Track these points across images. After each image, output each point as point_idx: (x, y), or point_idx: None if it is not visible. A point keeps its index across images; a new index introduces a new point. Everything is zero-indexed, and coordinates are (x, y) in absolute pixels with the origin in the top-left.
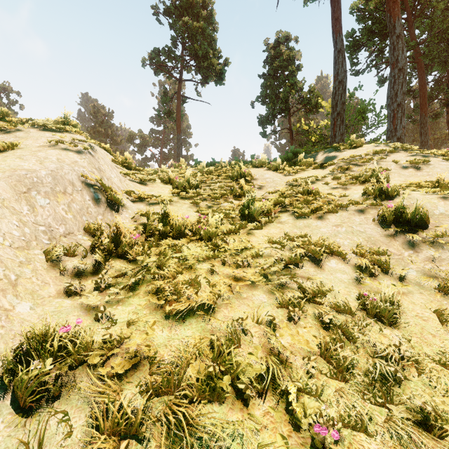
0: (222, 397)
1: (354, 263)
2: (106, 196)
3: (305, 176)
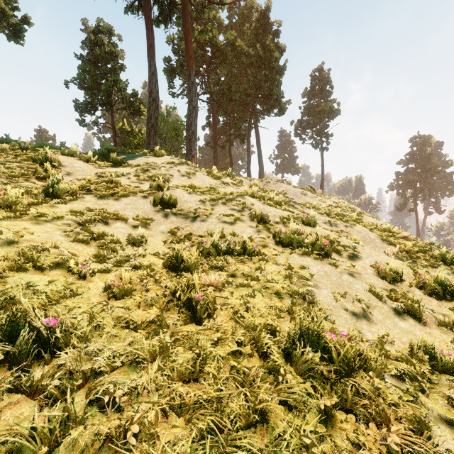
0: (27, 269)
1: (132, 224)
2: None
3: (114, 171)
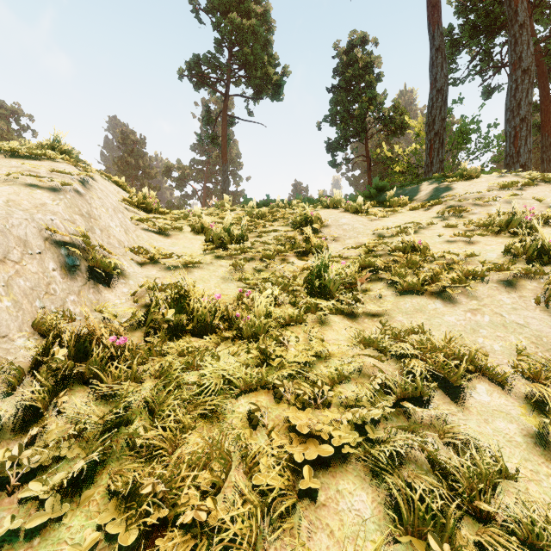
0: None
1: (523, 393)
2: (93, 258)
3: (400, 221)
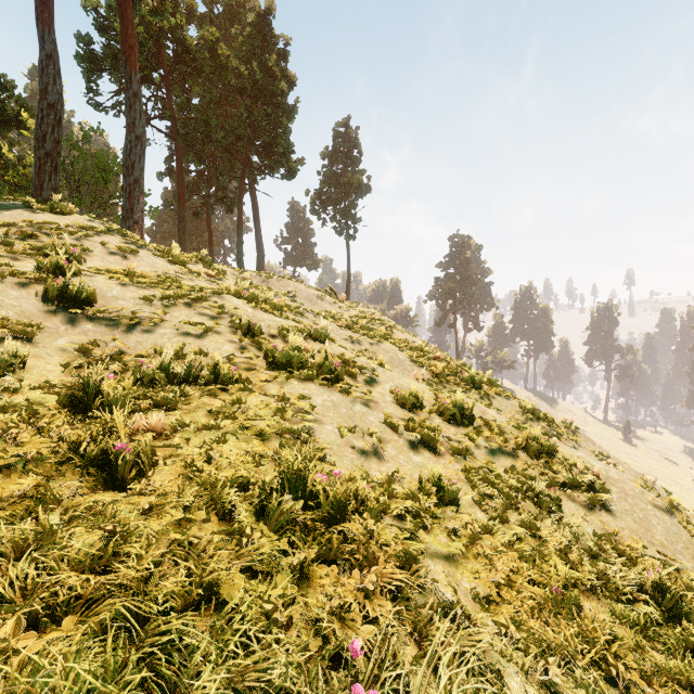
0: None
1: None
2: None
3: None
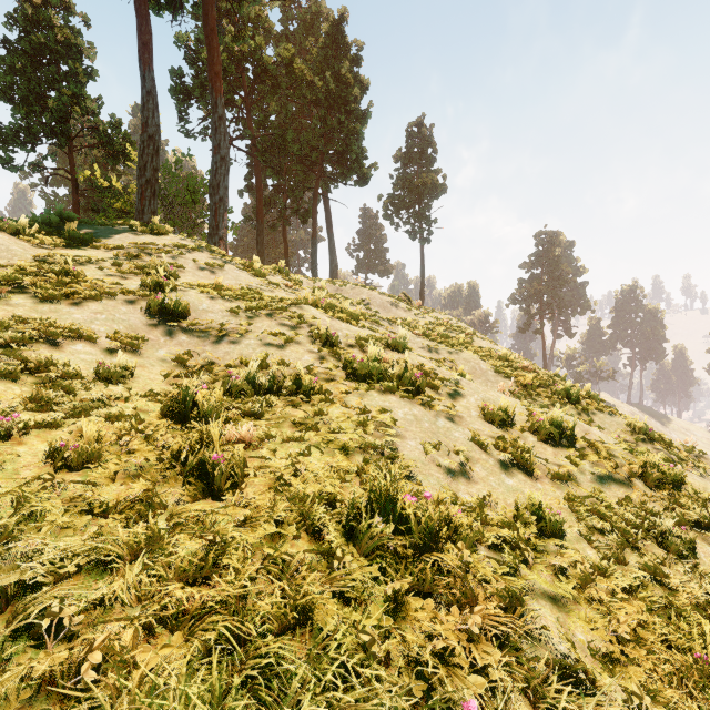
0: None
1: (107, 347)
2: None
3: (73, 254)
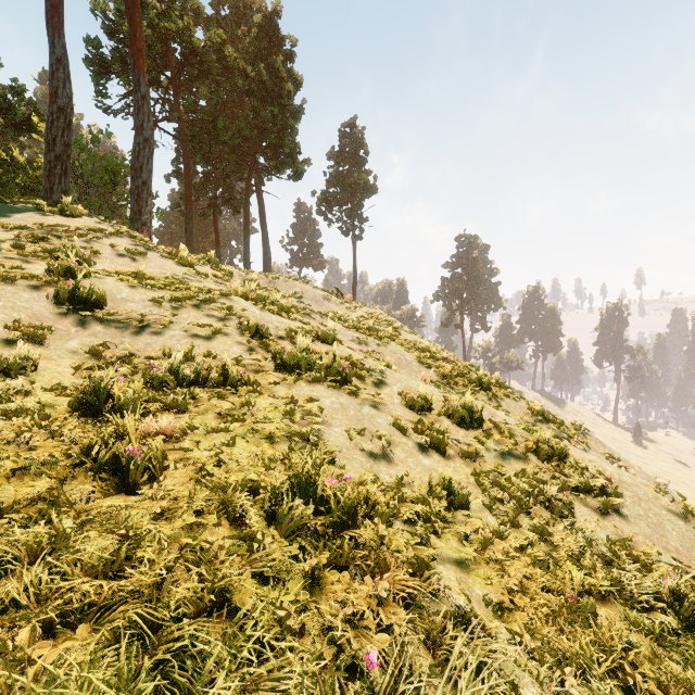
0: None
1: (4, 337)
2: None
3: None
